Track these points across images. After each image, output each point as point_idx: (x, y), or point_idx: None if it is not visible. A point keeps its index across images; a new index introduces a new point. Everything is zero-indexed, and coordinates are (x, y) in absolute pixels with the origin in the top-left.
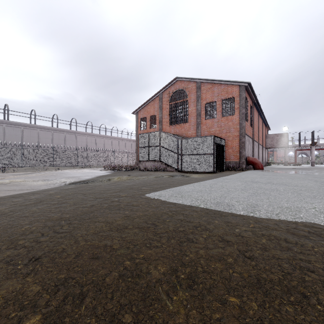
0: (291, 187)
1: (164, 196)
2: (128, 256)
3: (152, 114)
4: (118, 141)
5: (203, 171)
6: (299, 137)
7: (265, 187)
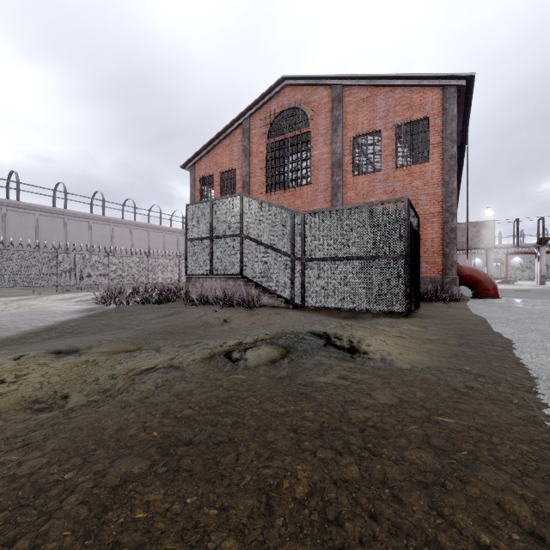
0: None
1: None
2: None
3: (227, 167)
4: (162, 234)
5: (371, 310)
6: (517, 229)
7: None
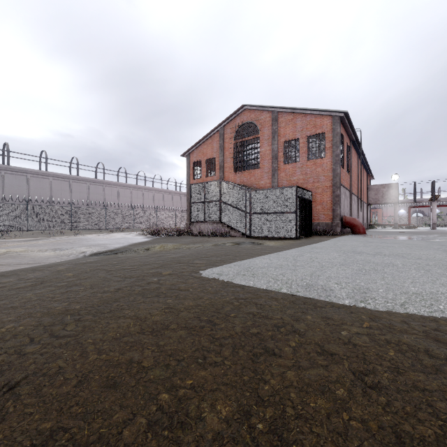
0: (412, 260)
1: (227, 275)
2: (166, 384)
3: (210, 156)
4: (162, 195)
5: (281, 237)
6: (415, 189)
7: (374, 260)
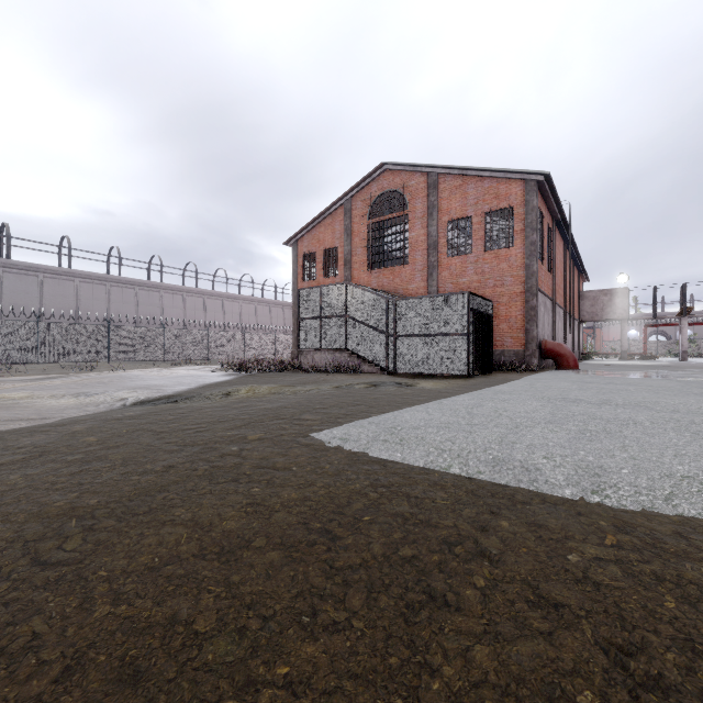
0: (665, 415)
1: (357, 440)
2: (236, 676)
3: (329, 245)
4: (254, 306)
5: (444, 374)
6: (654, 297)
7: (602, 413)
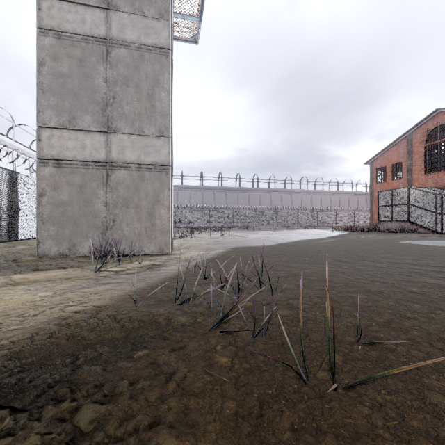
0: None
1: (413, 242)
2: (399, 249)
3: (395, 161)
4: (338, 196)
5: None
6: None
7: None
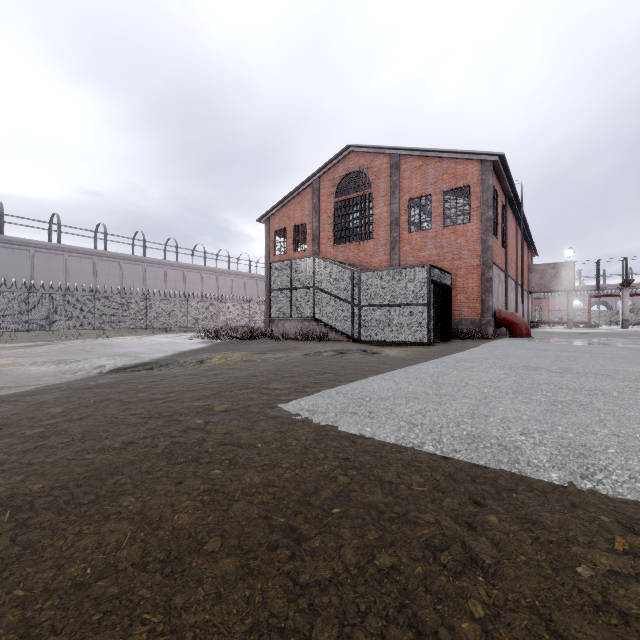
0: (629, 384)
1: (325, 413)
2: None
3: (299, 221)
4: (230, 278)
5: (406, 342)
6: (598, 270)
7: (566, 382)
